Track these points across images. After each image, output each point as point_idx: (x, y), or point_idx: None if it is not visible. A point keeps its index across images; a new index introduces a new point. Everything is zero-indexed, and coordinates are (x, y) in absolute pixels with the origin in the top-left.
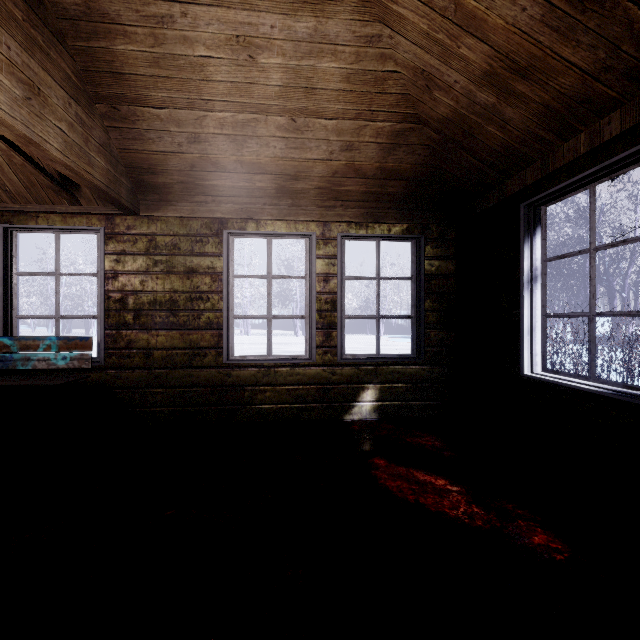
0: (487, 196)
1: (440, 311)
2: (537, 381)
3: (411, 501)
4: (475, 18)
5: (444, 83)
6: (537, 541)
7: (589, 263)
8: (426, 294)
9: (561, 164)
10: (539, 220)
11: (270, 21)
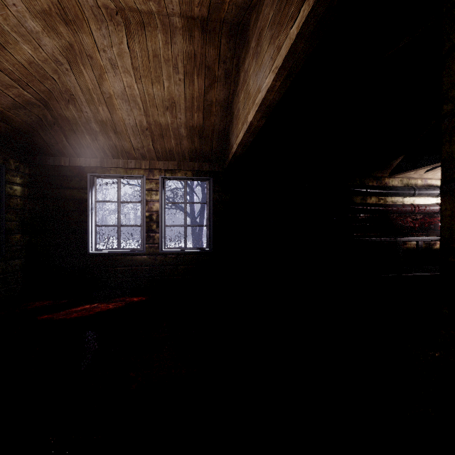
0: (59, 158)
1: (16, 221)
2: (98, 254)
3: (94, 313)
4: (113, 106)
5: (80, 107)
6: (136, 299)
7: (118, 206)
8: (7, 209)
9: (111, 166)
10: (94, 183)
11: (16, 1)
